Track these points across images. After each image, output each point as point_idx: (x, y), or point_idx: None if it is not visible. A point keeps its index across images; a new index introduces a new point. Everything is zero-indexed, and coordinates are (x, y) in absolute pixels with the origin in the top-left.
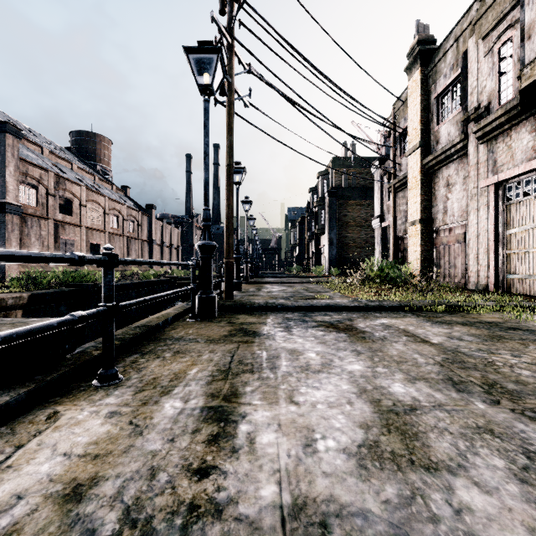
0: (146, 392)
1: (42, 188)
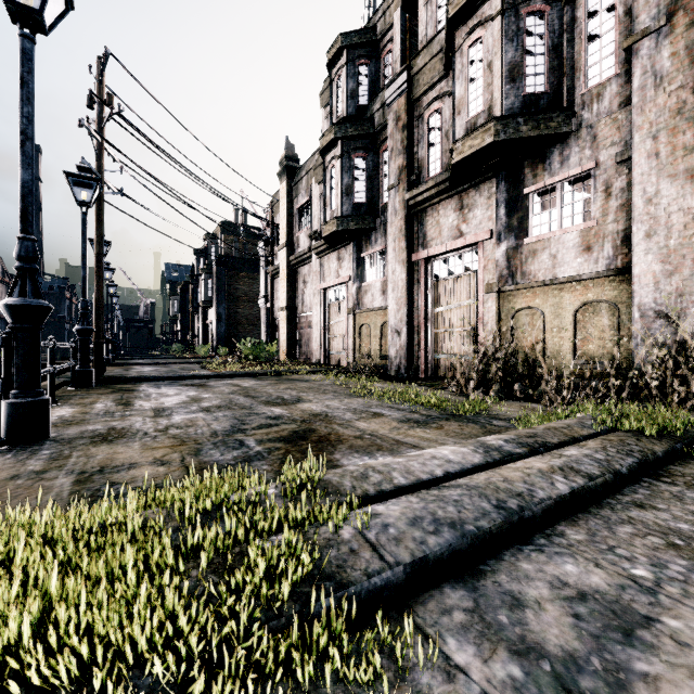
0: (82, 405)
1: None
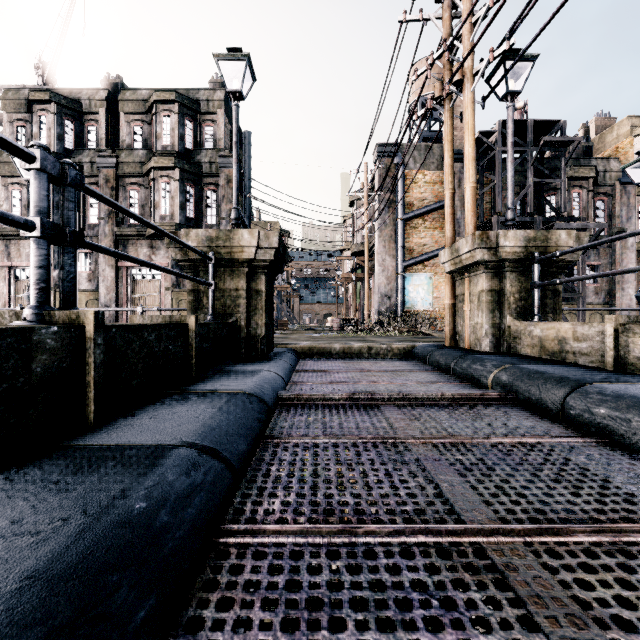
0: None
1: None
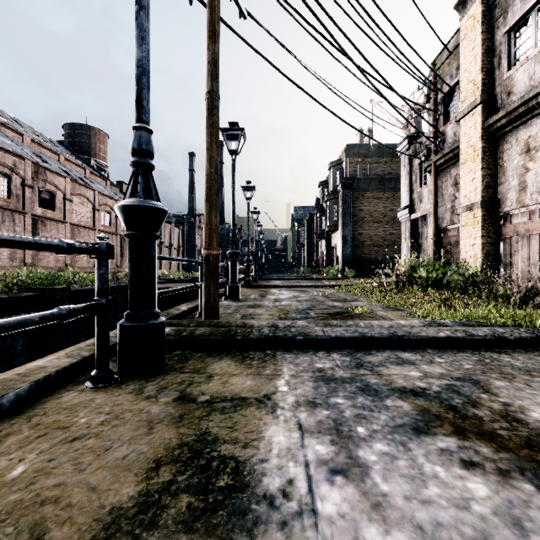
0: None
1: (16, 177)
